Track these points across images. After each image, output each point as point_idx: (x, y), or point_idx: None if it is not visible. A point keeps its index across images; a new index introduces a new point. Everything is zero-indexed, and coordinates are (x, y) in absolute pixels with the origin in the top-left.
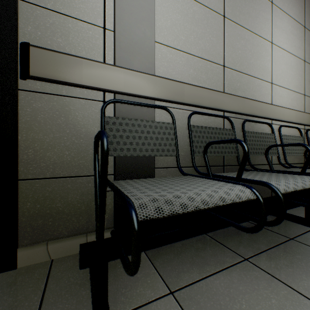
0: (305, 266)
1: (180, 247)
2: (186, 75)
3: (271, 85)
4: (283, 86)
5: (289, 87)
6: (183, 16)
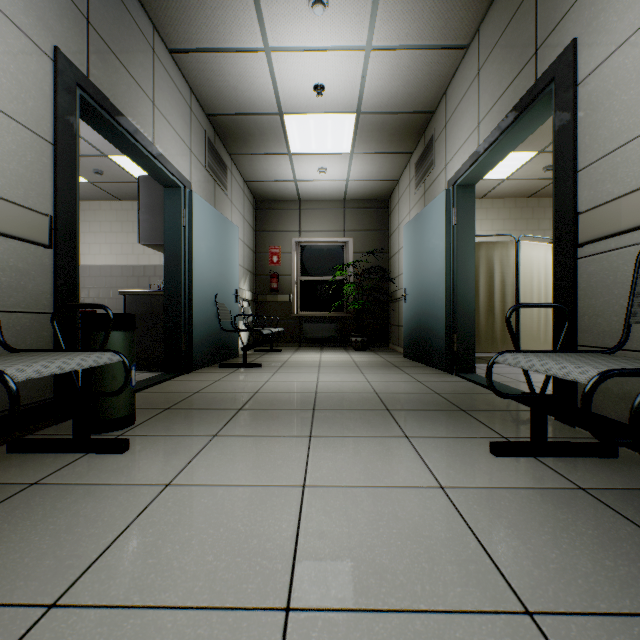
0: None
1: None
2: None
3: None
4: None
5: None
6: None
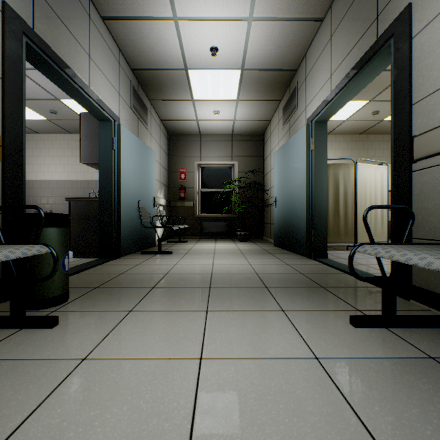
0: None
1: None
2: None
3: None
4: None
5: None
6: None
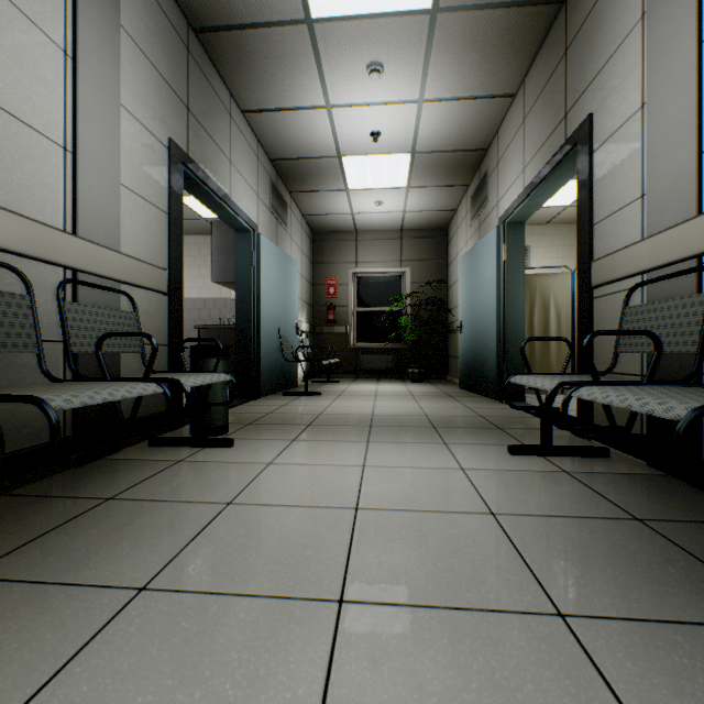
0: (630, 553)
1: (656, 491)
2: None
3: None
4: None
5: None
6: None
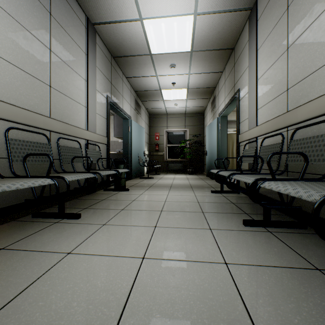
0: (224, 207)
1: (244, 199)
2: (267, 116)
3: None
4: None
5: None
6: (266, 84)
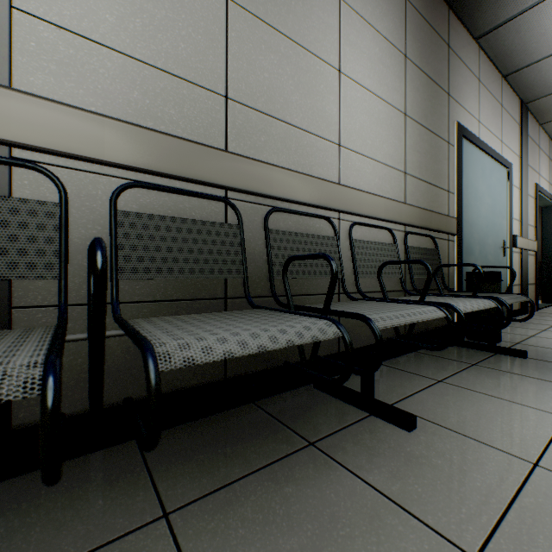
0: (281, 516)
1: (35, 498)
2: (121, 102)
3: (339, 149)
4: (364, 153)
5: (377, 157)
6: None
